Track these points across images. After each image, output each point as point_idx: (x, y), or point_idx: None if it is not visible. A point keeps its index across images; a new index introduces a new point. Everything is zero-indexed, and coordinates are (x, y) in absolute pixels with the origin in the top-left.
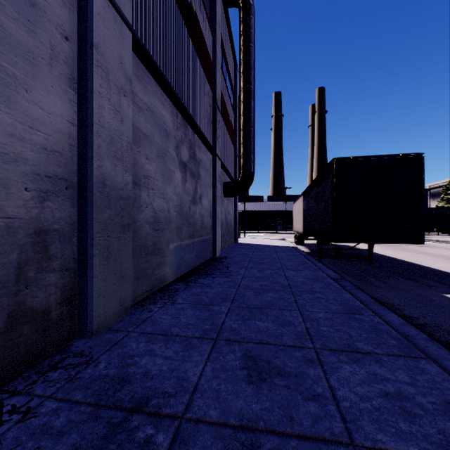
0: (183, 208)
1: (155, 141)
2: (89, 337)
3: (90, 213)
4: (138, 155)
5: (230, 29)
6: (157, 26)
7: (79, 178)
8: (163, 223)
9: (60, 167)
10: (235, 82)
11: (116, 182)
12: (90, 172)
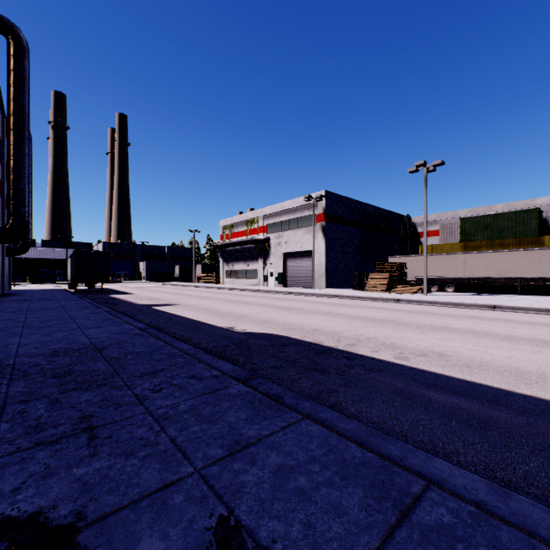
0: None
1: None
2: None
3: None
4: None
5: None
6: None
7: None
8: None
9: None
10: None
11: None
12: None
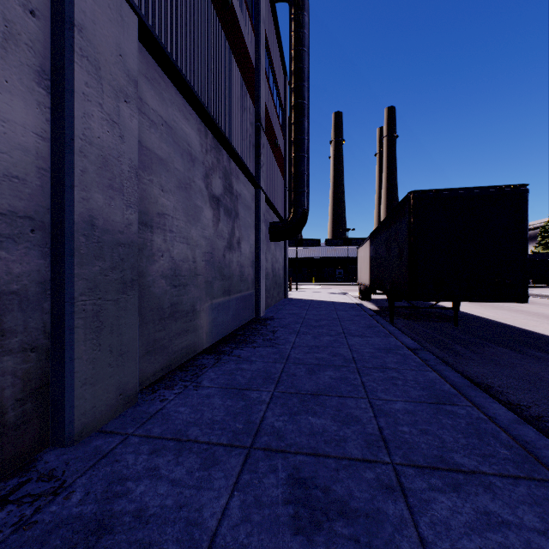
0: (214, 256)
1: (175, 167)
2: (68, 446)
3: (69, 266)
4: (150, 185)
5: (278, 30)
6: (177, 13)
7: (53, 217)
8: (186, 276)
9: (21, 200)
10: (284, 97)
11: (112, 222)
12: (69, 208)
